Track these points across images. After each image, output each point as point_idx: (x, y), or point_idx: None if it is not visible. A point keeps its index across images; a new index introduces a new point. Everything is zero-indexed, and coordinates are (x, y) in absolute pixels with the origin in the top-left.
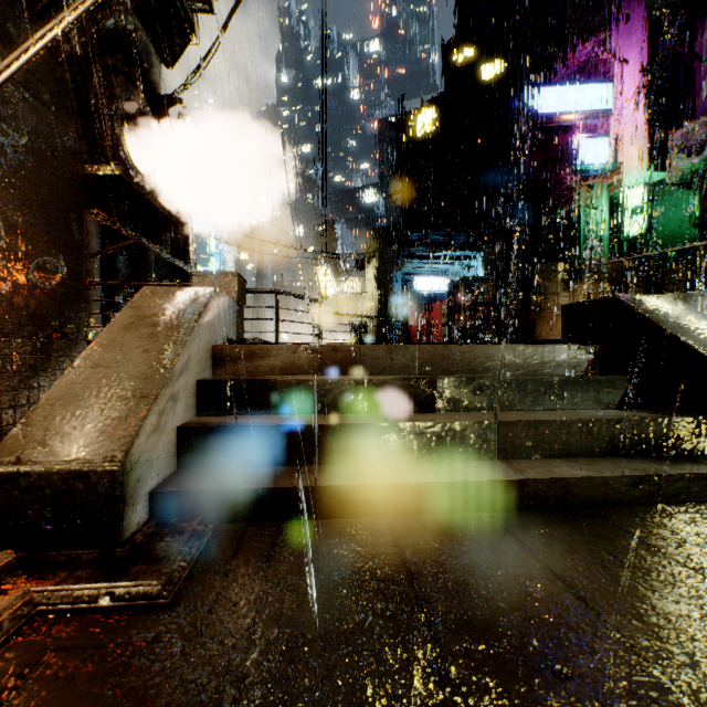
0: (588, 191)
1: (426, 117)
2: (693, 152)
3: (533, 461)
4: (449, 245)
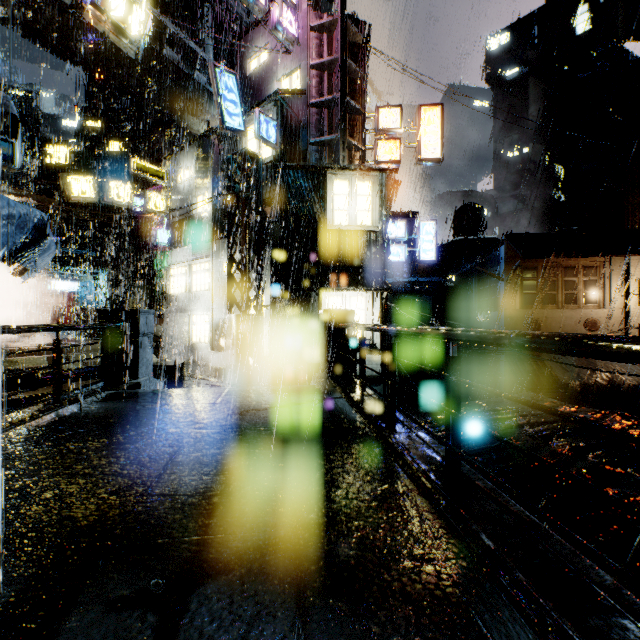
0: (159, 254)
1: (57, 151)
2: None
3: None
4: (76, 264)
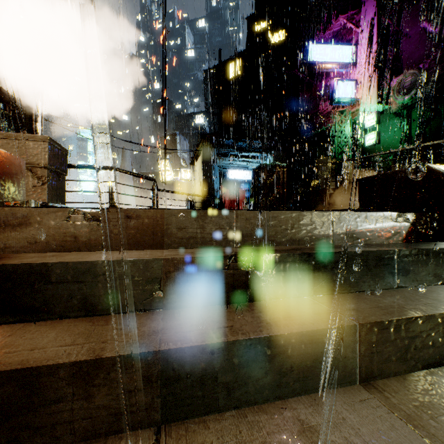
0: (340, 115)
1: (235, 65)
2: (404, 93)
3: (409, 382)
4: (250, 148)
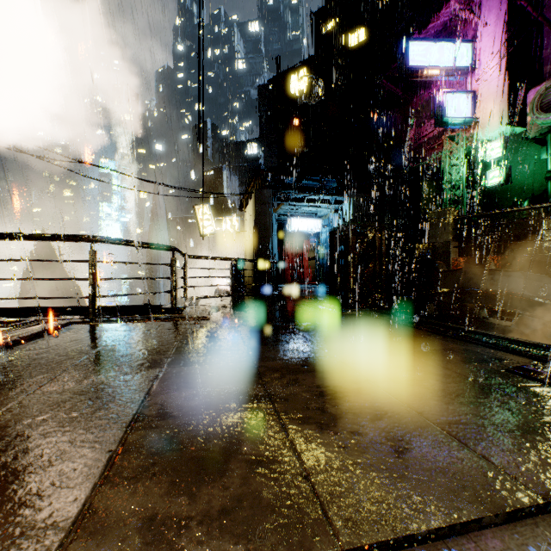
0: (449, 143)
1: (299, 77)
2: (550, 109)
3: None
4: (321, 189)
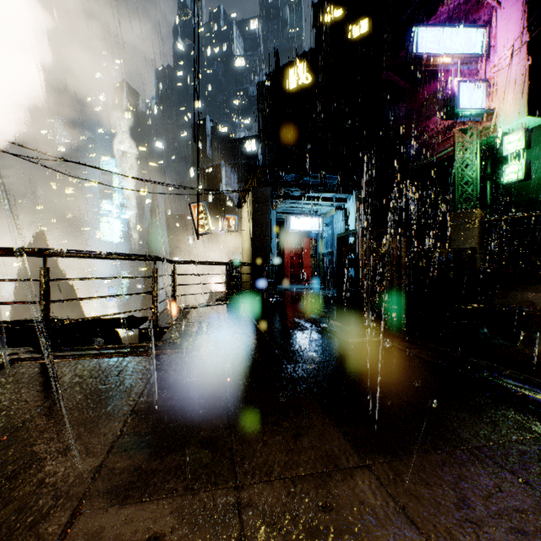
0: (462, 136)
1: (298, 71)
2: None
3: None
4: (322, 187)
